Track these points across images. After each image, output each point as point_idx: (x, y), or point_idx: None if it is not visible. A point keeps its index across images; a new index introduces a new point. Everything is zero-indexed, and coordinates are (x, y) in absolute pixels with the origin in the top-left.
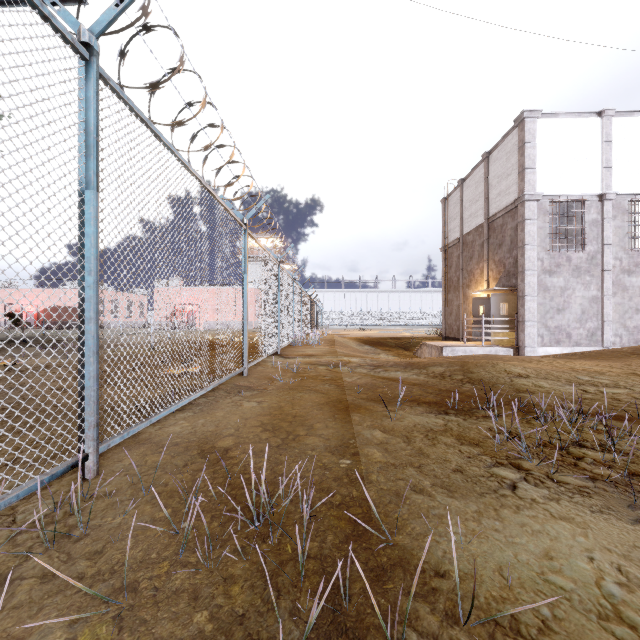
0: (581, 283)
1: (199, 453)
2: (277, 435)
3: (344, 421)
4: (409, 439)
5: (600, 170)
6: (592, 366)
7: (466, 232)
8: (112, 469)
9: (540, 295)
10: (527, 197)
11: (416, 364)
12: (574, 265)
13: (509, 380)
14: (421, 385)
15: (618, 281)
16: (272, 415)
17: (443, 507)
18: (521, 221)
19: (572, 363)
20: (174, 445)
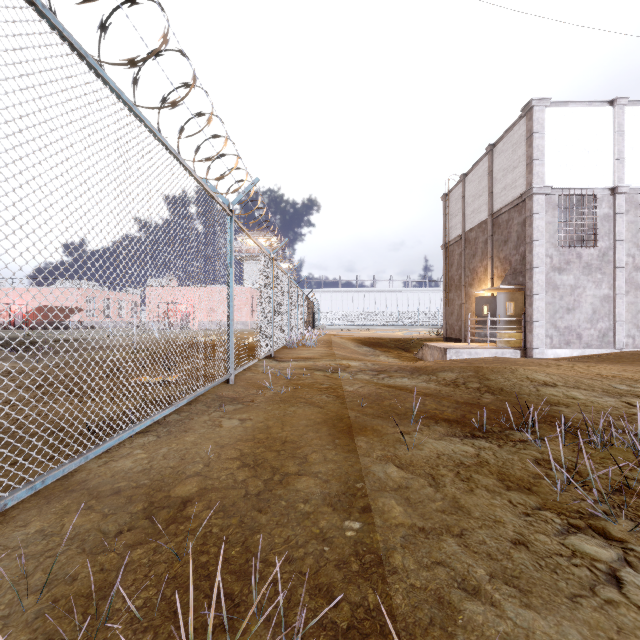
0: (592, 281)
1: (145, 508)
2: (258, 475)
3: (347, 450)
4: (436, 480)
5: (612, 162)
6: (620, 371)
7: (468, 229)
8: (4, 544)
9: (549, 294)
10: (536, 190)
11: (423, 369)
12: (585, 262)
13: (535, 389)
14: (434, 396)
15: (631, 279)
16: (256, 440)
17: (523, 637)
18: (529, 216)
19: (596, 368)
20: (114, 494)
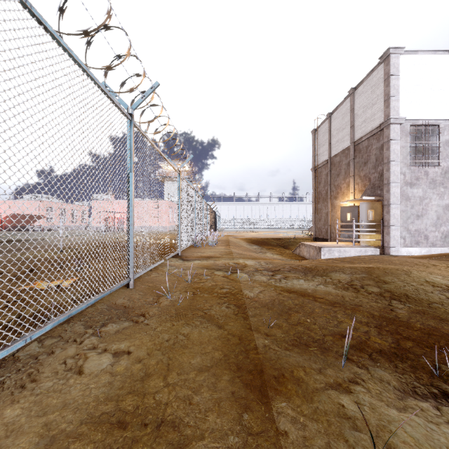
0: (436, 193)
1: None
2: None
3: None
4: None
5: None
6: None
7: (333, 154)
8: None
9: (403, 203)
10: (392, 120)
11: (314, 269)
12: (431, 178)
13: (444, 297)
14: (341, 305)
15: None
16: (115, 417)
17: None
18: (386, 141)
19: None
20: None
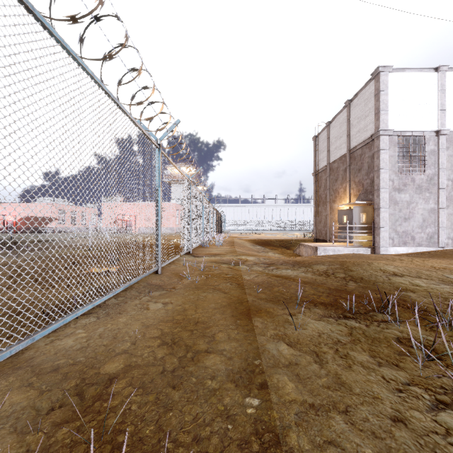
0: (422, 198)
1: (77, 385)
2: (174, 352)
3: (246, 329)
4: (319, 357)
5: (437, 112)
6: (448, 264)
7: (332, 161)
8: None
9: (391, 207)
10: (382, 132)
11: (302, 262)
12: (417, 184)
13: (387, 278)
14: (311, 283)
15: (450, 197)
16: (174, 321)
17: None
18: (377, 151)
19: (429, 262)
20: (53, 371)
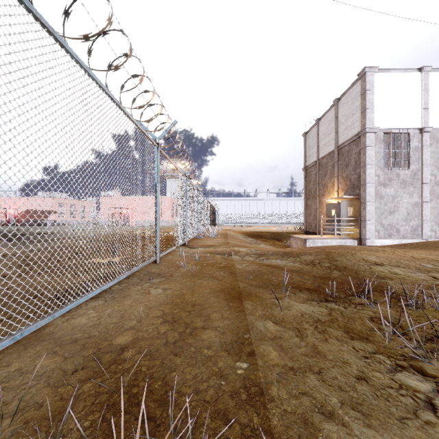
0: (407, 192)
1: (94, 353)
2: (175, 328)
3: (238, 310)
4: (301, 332)
5: (420, 110)
6: (427, 255)
7: (321, 156)
8: None
9: (377, 201)
10: (368, 130)
11: (290, 253)
12: (401, 179)
13: (368, 267)
14: (298, 272)
15: (433, 191)
16: (174, 304)
17: None
18: (363, 147)
19: (410, 252)
20: (72, 342)
